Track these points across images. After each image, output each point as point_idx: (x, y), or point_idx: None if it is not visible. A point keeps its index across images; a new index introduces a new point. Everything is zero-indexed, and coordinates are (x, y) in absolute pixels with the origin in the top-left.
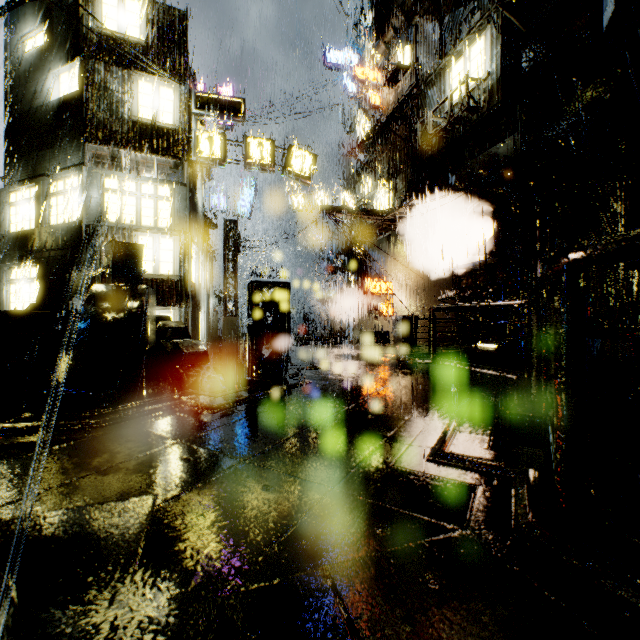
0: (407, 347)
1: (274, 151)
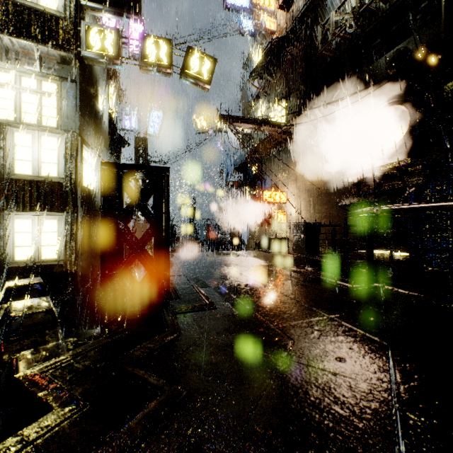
0: (310, 255)
1: (171, 51)
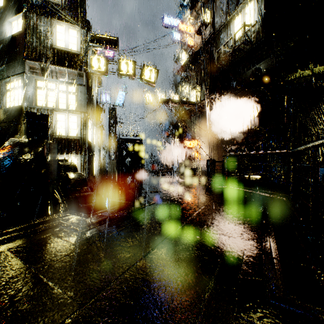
0: (209, 177)
1: (134, 67)
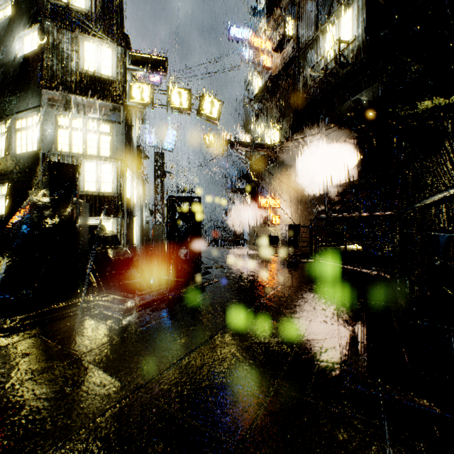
0: (292, 248)
1: (190, 98)
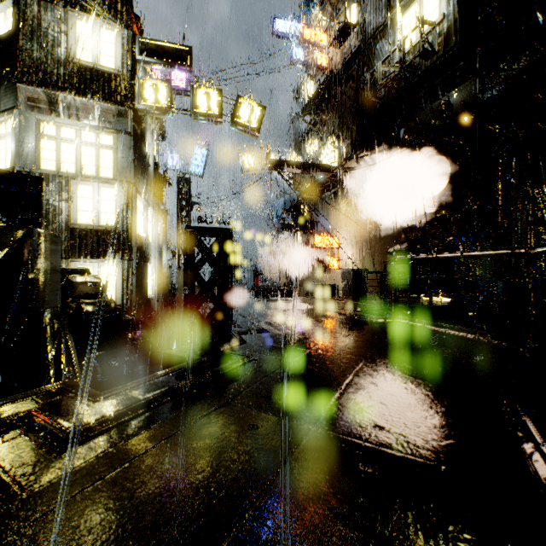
0: (357, 301)
1: (221, 101)
